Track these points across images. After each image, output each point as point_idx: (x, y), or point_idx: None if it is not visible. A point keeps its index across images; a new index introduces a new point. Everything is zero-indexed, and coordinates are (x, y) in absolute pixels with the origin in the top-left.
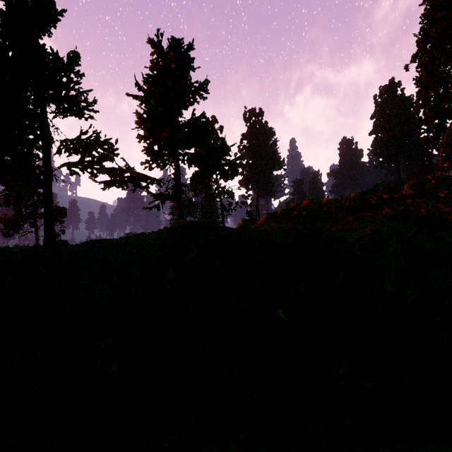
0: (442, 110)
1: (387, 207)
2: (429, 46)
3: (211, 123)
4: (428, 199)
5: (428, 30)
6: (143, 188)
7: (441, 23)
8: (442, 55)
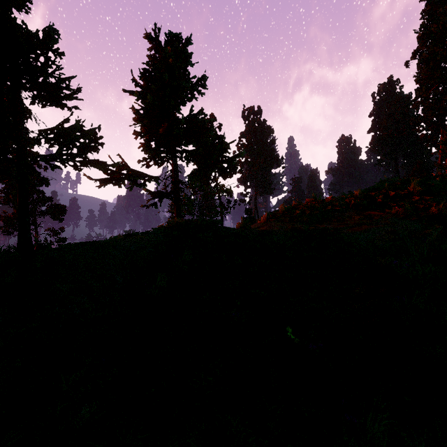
0: (441, 107)
1: (394, 205)
2: (429, 43)
3: (210, 121)
4: (437, 197)
5: (429, 25)
6: (140, 186)
7: (443, 19)
8: (443, 51)
